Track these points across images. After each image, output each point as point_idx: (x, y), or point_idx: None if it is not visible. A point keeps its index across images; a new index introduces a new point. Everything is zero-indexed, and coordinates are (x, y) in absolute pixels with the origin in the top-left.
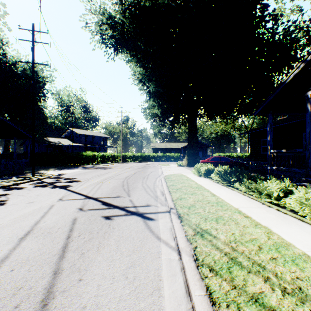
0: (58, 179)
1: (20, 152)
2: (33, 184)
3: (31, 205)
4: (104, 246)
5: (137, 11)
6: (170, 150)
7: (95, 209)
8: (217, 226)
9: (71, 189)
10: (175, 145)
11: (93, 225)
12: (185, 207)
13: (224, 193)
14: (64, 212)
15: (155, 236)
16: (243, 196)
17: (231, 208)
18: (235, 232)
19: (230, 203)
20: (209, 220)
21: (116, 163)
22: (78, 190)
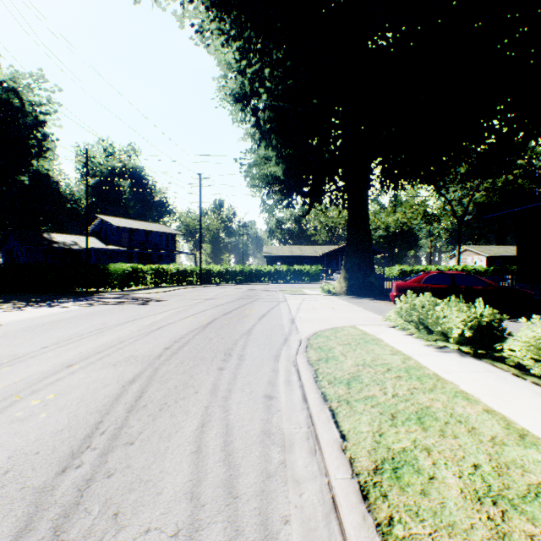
0: None
1: None
2: None
3: None
4: None
5: None
6: (300, 261)
7: None
8: None
9: None
10: (309, 250)
11: None
12: None
13: None
14: None
15: None
16: None
17: None
18: None
19: None
20: None
21: (187, 285)
22: None
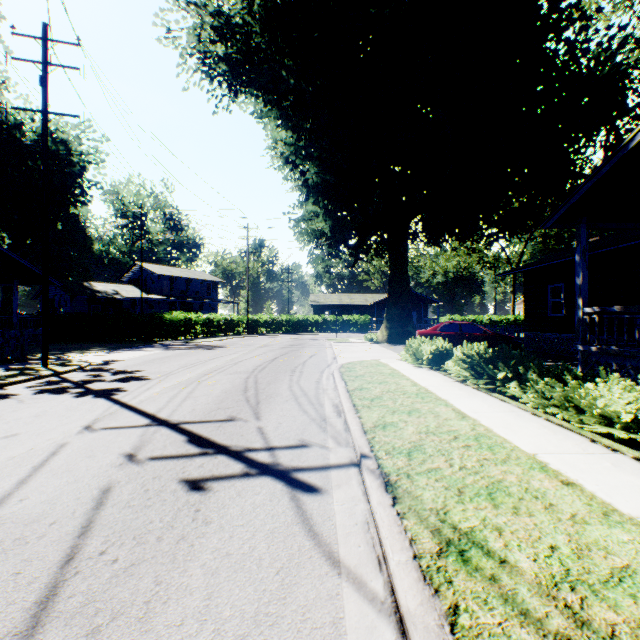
0: (99, 373)
1: (29, 314)
2: (39, 386)
3: (8, 444)
4: (167, 598)
5: (279, 1)
6: (349, 310)
7: (166, 457)
8: (499, 517)
9: (122, 398)
10: (359, 299)
11: (150, 510)
12: (398, 451)
13: (487, 410)
14: (86, 465)
15: (323, 555)
16: (535, 417)
17: (517, 454)
18: (558, 540)
19: (509, 440)
20: (470, 497)
21: (235, 335)
22: (139, 402)
